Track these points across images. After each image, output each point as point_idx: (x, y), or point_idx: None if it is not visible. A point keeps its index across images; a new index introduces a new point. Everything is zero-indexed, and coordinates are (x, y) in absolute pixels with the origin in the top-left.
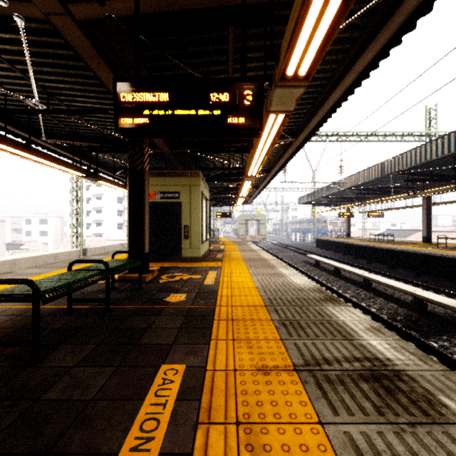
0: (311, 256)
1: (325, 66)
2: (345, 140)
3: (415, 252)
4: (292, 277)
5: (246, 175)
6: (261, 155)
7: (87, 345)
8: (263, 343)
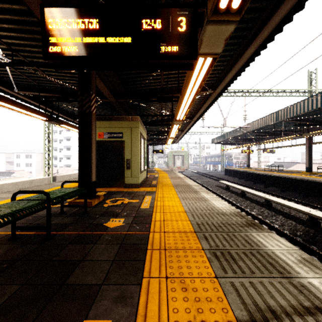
0: (223, 182)
1: (242, 24)
2: (248, 95)
3: (303, 179)
4: (214, 201)
5: (175, 119)
6: (188, 101)
7: (11, 285)
8: (199, 283)
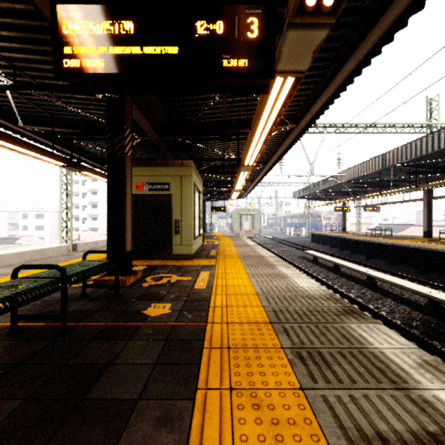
0: (308, 252)
1: (337, 32)
2: (343, 132)
3: (419, 248)
4: (296, 279)
5: (242, 165)
6: (260, 139)
7: (8, 401)
8: (277, 397)
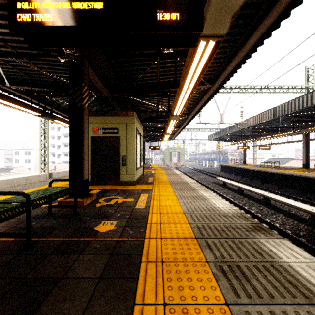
0: (220, 179)
1: (245, 11)
2: (245, 92)
3: (301, 176)
4: (213, 200)
5: (172, 114)
6: (186, 94)
7: None
8: (205, 314)
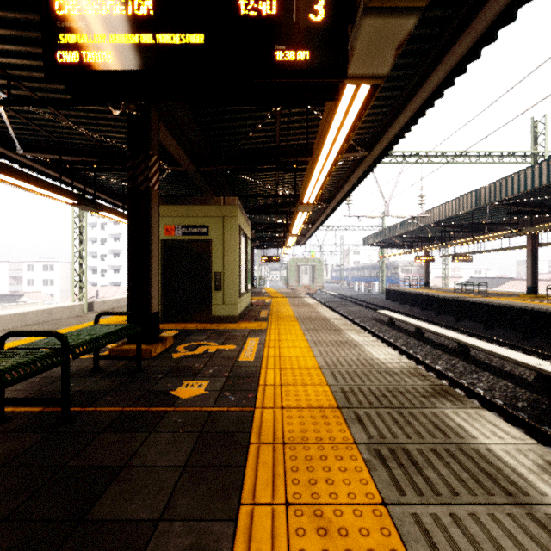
0: (383, 312)
1: (423, 30)
2: (427, 162)
3: (523, 307)
4: (370, 348)
5: (300, 202)
6: (323, 169)
7: None
8: (350, 517)
